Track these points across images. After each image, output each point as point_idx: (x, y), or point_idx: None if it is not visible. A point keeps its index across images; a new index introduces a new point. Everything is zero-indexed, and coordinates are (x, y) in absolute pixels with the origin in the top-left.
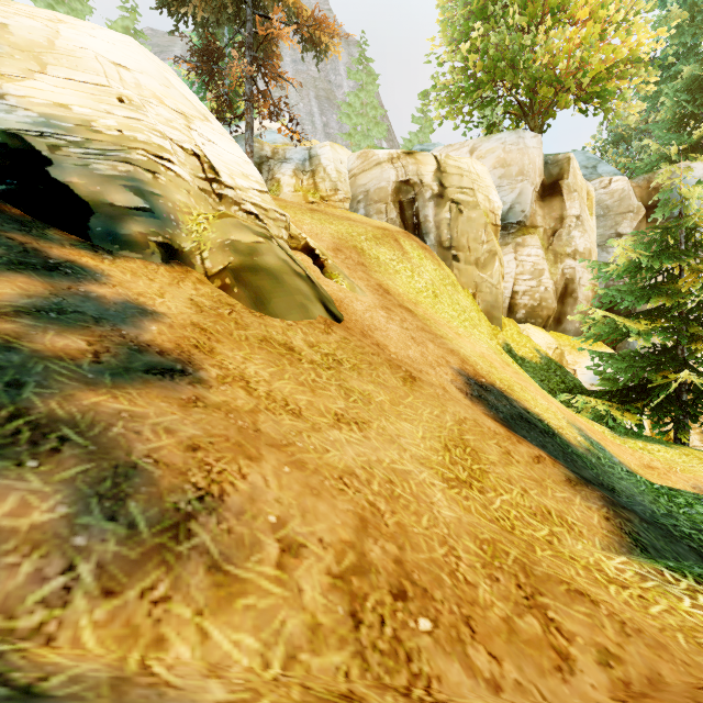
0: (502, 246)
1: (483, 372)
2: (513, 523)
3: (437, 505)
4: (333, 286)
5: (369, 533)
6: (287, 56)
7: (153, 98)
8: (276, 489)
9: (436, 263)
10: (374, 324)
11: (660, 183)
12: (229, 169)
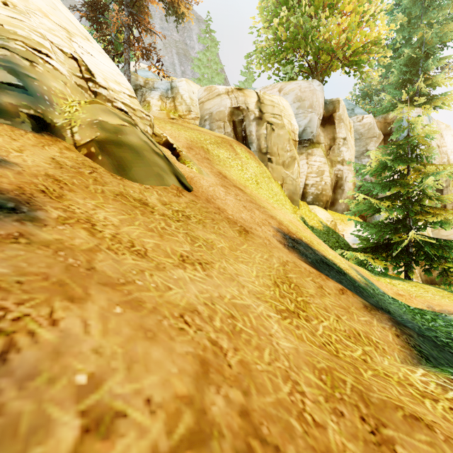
0: (299, 154)
1: (293, 231)
2: (336, 346)
3: (275, 337)
4: (185, 168)
5: (211, 379)
6: (157, 24)
7: (38, 11)
8: (97, 335)
9: (257, 162)
10: (215, 195)
11: (391, 120)
12: (103, 75)
